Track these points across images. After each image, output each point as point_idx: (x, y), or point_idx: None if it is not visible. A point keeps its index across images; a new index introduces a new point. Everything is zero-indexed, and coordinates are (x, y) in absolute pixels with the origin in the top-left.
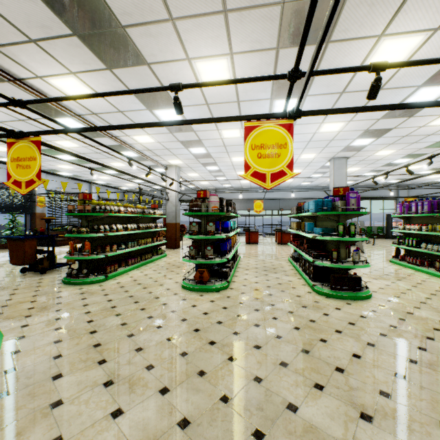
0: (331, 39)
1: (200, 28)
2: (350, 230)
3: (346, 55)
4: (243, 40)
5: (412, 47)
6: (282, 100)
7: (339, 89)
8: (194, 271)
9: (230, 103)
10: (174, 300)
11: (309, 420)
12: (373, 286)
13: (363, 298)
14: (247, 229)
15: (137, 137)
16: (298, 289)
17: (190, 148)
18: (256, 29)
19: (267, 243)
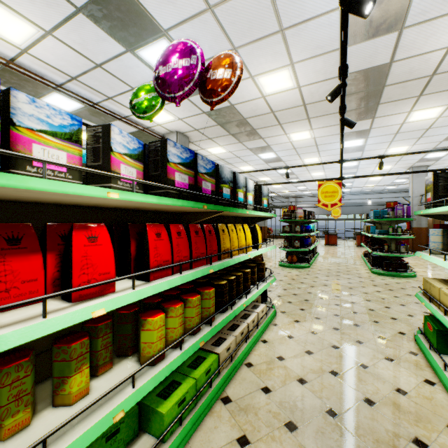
0: (375, 117)
1: (294, 124)
2: (398, 231)
3: (389, 120)
4: (318, 124)
5: (438, 111)
6: (349, 141)
7: (393, 132)
8: (285, 258)
9: (311, 146)
10: (277, 270)
11: (343, 298)
12: (424, 273)
13: (406, 276)
14: (326, 232)
15: (242, 167)
16: (359, 271)
17: (278, 170)
18: (326, 120)
19: (346, 245)
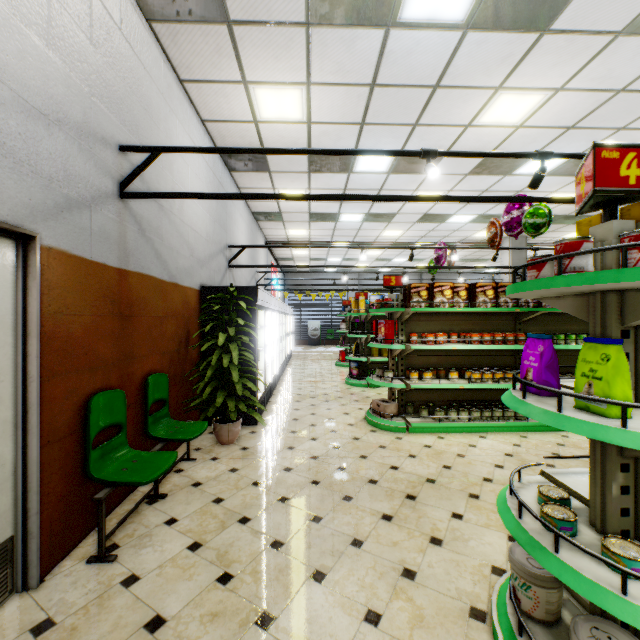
0: None
1: None
2: None
3: None
4: None
5: None
6: None
7: None
8: None
9: None
10: None
11: None
12: None
13: None
14: None
15: None
16: None
17: None
18: None
19: None
